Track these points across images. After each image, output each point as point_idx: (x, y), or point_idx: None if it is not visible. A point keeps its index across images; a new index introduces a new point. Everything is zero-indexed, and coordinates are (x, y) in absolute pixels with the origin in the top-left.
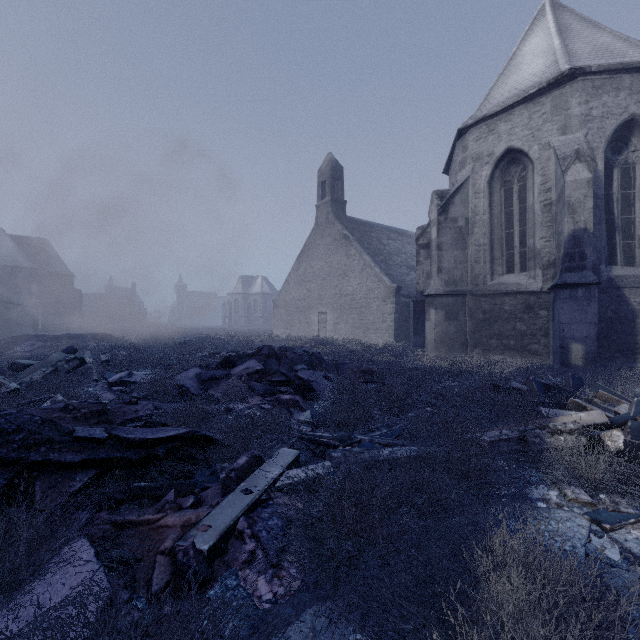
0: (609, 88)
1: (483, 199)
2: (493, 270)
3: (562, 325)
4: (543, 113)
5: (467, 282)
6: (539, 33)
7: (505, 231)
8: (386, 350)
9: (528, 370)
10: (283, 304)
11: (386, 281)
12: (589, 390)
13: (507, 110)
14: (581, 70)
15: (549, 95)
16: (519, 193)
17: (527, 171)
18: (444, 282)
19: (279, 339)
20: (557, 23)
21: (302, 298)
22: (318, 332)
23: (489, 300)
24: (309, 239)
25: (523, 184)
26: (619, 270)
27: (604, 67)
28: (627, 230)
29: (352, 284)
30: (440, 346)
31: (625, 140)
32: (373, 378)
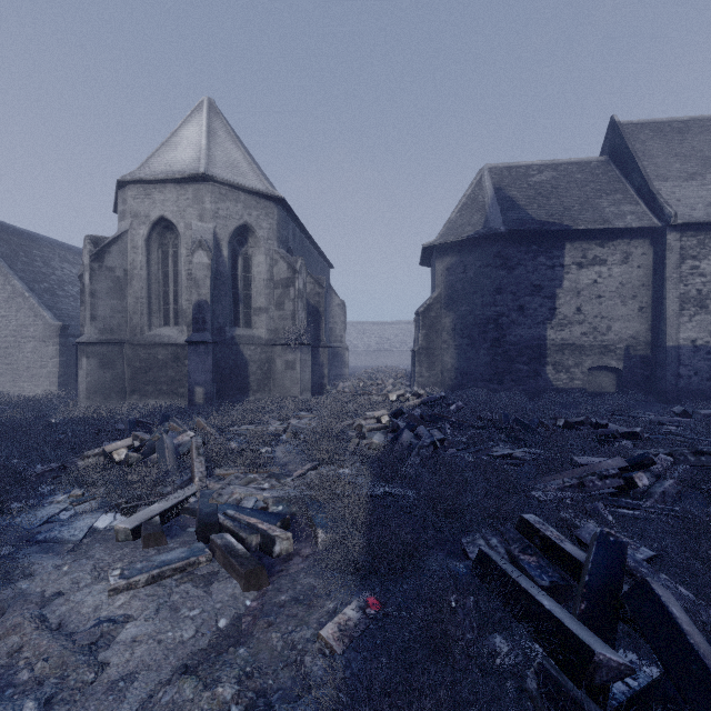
0: (231, 198)
1: (141, 255)
2: (151, 322)
3: (190, 373)
4: (188, 198)
5: (126, 331)
6: (196, 125)
7: (163, 288)
8: (33, 403)
9: (157, 412)
10: None
11: (47, 317)
12: (168, 423)
13: (161, 183)
14: (211, 177)
15: (191, 185)
16: (174, 257)
17: (179, 241)
18: (99, 330)
19: None
20: (209, 124)
21: None
22: None
23: (145, 350)
24: None
25: (177, 251)
26: (241, 331)
27: (227, 182)
28: (247, 302)
29: None
30: (94, 395)
31: (246, 238)
32: None
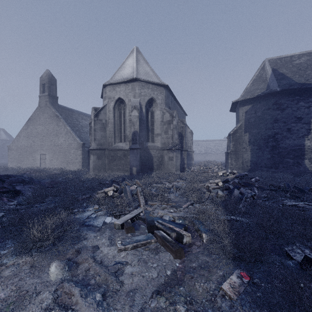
0: (146, 87)
1: (111, 114)
2: (115, 141)
3: (130, 161)
4: (129, 89)
5: (106, 144)
6: (131, 58)
7: (119, 127)
8: (74, 172)
9: (119, 177)
10: (16, 148)
11: (78, 140)
12: (125, 181)
13: (119, 84)
14: (138, 79)
15: (130, 83)
16: (123, 114)
17: (125, 107)
18: (97, 144)
19: (12, 169)
20: (136, 57)
21: (29, 145)
22: (40, 164)
23: (113, 152)
24: (34, 113)
25: (124, 111)
26: (150, 144)
27: (144, 80)
28: (152, 131)
29: (60, 140)
30: (95, 170)
31: (152, 104)
32: (57, 185)
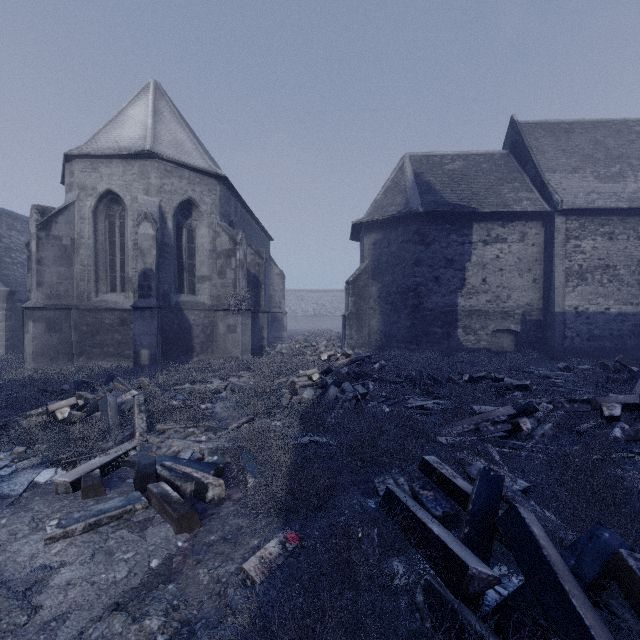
0: (176, 174)
1: (88, 225)
2: (98, 288)
3: (135, 336)
4: (134, 173)
5: (73, 297)
6: (142, 105)
7: (110, 257)
8: None
9: (103, 373)
10: None
11: None
12: (113, 383)
13: (107, 158)
14: (157, 155)
15: (138, 161)
16: (120, 228)
17: (125, 213)
18: (46, 296)
19: None
20: (155, 105)
21: None
22: None
23: (92, 314)
24: None
25: (123, 222)
26: (185, 297)
27: (172, 159)
28: (192, 271)
29: None
30: (40, 358)
31: (190, 211)
32: None
